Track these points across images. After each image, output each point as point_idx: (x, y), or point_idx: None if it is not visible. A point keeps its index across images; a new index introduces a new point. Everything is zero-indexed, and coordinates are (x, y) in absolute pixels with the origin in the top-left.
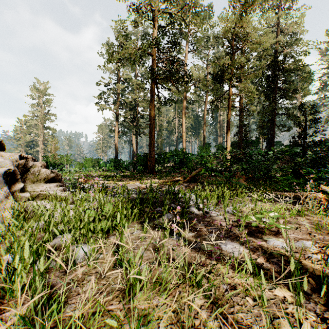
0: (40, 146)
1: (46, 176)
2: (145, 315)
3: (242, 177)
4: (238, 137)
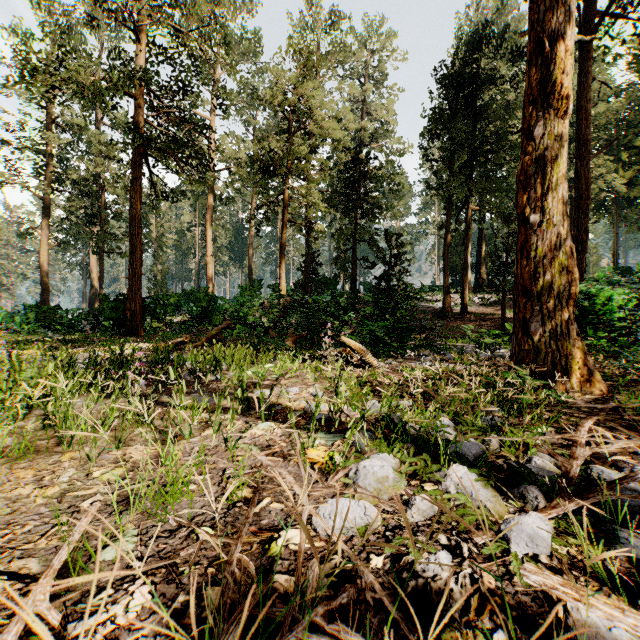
0: None
1: None
2: (81, 442)
3: (292, 336)
4: (304, 272)
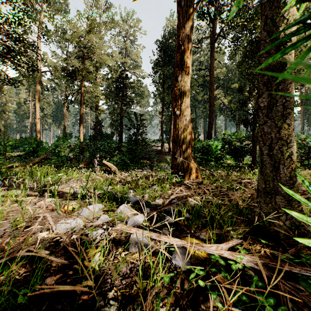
0: None
1: None
2: None
3: (84, 162)
4: (95, 130)
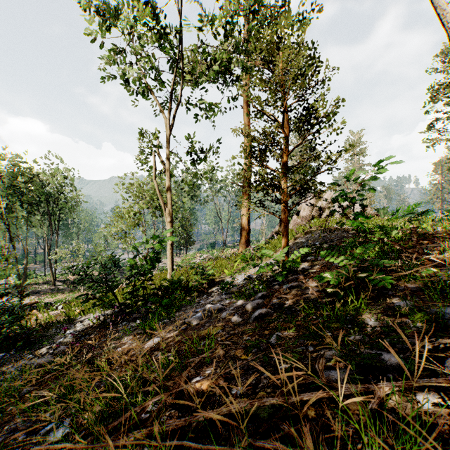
0: None
1: (372, 215)
2: None
3: None
4: None
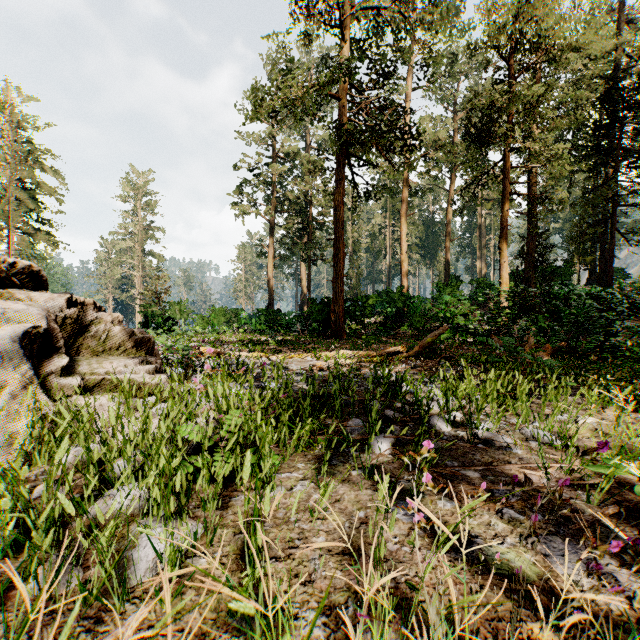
0: (138, 286)
1: (122, 342)
2: None
3: (543, 348)
4: (525, 261)
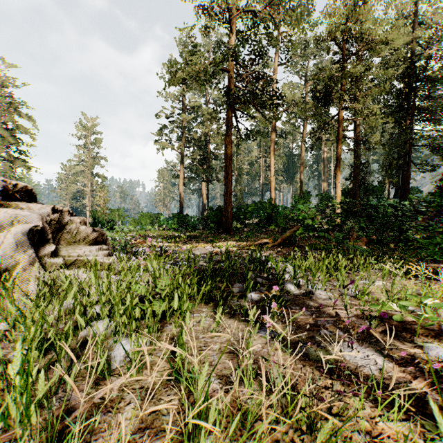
0: (88, 198)
1: (86, 236)
2: None
3: (361, 240)
4: (353, 182)
